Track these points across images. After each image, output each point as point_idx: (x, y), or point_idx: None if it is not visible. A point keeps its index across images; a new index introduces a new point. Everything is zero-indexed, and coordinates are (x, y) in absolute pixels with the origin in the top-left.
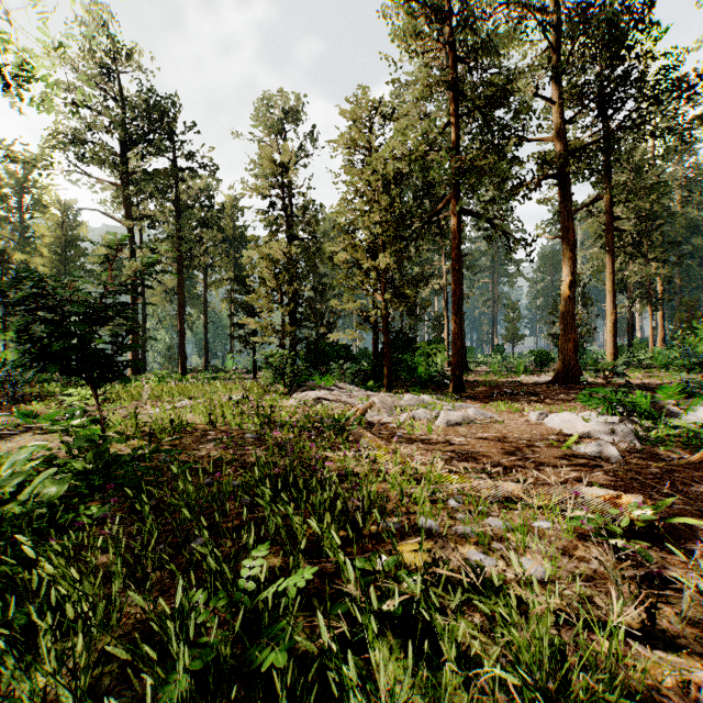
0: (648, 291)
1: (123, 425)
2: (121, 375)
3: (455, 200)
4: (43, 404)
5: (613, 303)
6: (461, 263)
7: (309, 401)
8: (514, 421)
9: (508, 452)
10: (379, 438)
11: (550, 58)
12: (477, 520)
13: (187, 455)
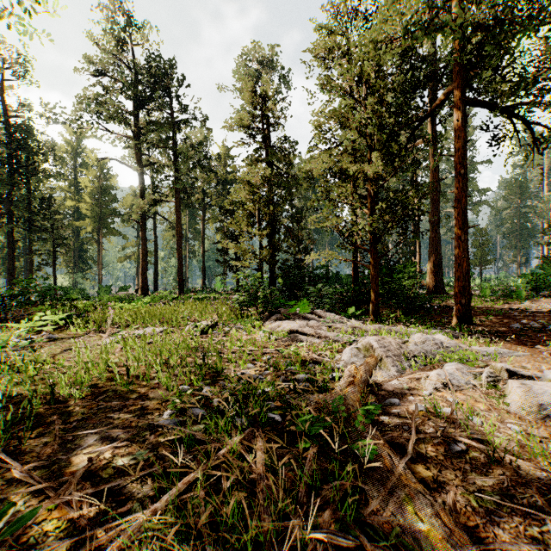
0: None
1: None
2: None
3: (460, 89)
4: None
5: None
6: (438, 186)
7: (281, 335)
8: None
9: None
10: (422, 468)
11: None
12: None
13: None
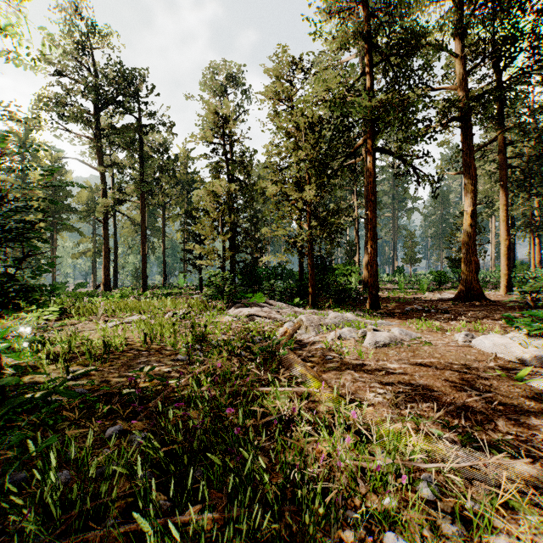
0: (530, 221)
1: (51, 349)
2: (35, 300)
3: (371, 139)
4: (15, 318)
5: (507, 230)
6: None
7: (242, 317)
8: (440, 341)
9: (454, 386)
10: (309, 363)
11: (457, 13)
12: (476, 537)
13: (108, 384)
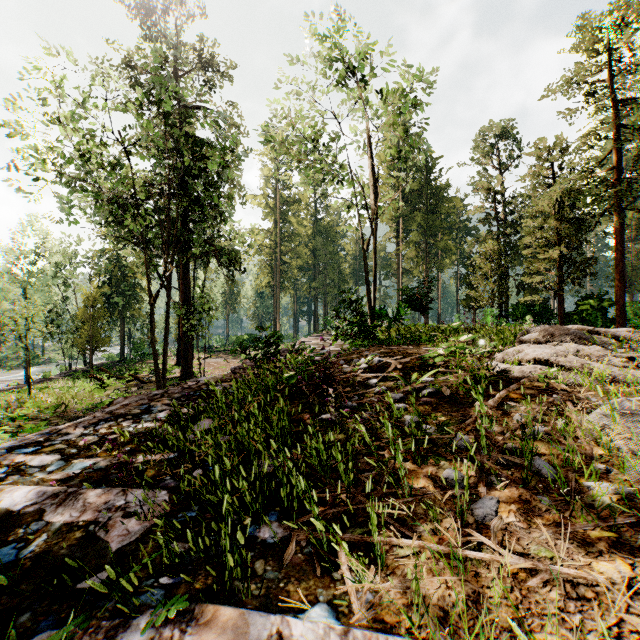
0: None
1: None
2: (427, 312)
3: (617, 202)
4: None
5: None
6: None
7: None
8: None
9: None
10: None
11: None
12: None
13: None
